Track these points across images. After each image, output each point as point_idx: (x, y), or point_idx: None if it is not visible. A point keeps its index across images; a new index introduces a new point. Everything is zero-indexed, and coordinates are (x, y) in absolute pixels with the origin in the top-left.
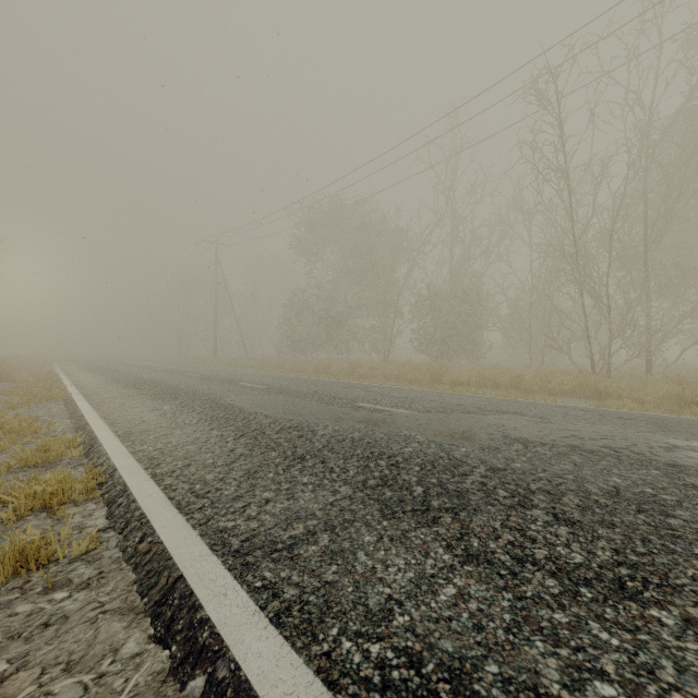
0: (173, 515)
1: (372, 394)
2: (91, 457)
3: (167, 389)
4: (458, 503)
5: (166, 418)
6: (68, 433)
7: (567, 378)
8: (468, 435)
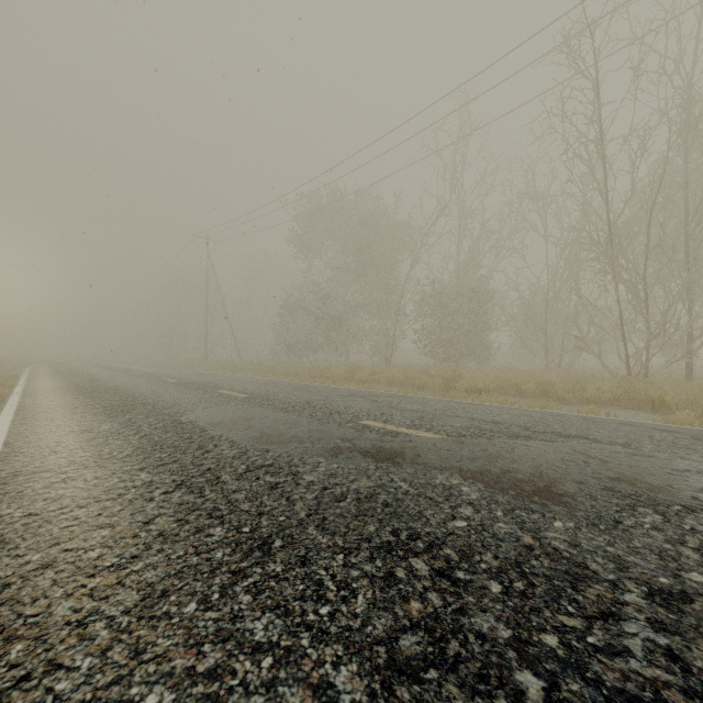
0: None
1: (378, 405)
2: None
3: (125, 399)
4: None
5: (90, 446)
6: None
7: (606, 385)
8: (545, 486)
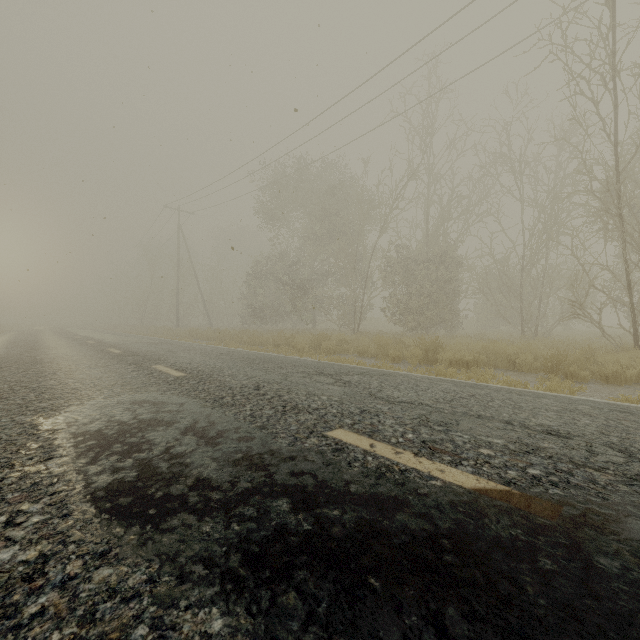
0: None
1: (353, 392)
2: None
3: (21, 380)
4: None
5: None
6: None
7: (625, 358)
8: None
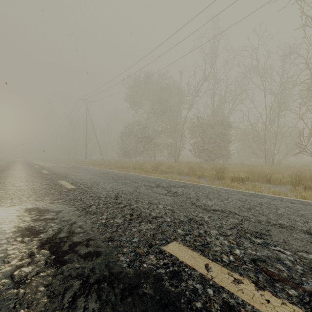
0: None
1: (180, 201)
2: None
3: None
4: None
5: None
6: None
7: None
8: None
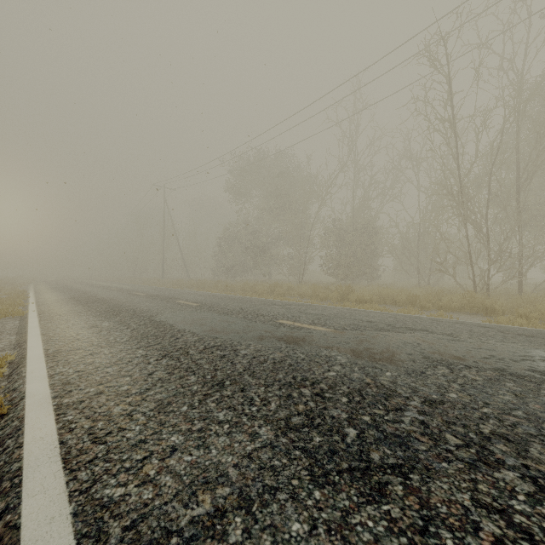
0: (54, 473)
1: (291, 311)
2: (10, 379)
3: (112, 307)
4: (404, 456)
5: (100, 335)
6: (5, 350)
7: (456, 297)
8: (388, 356)
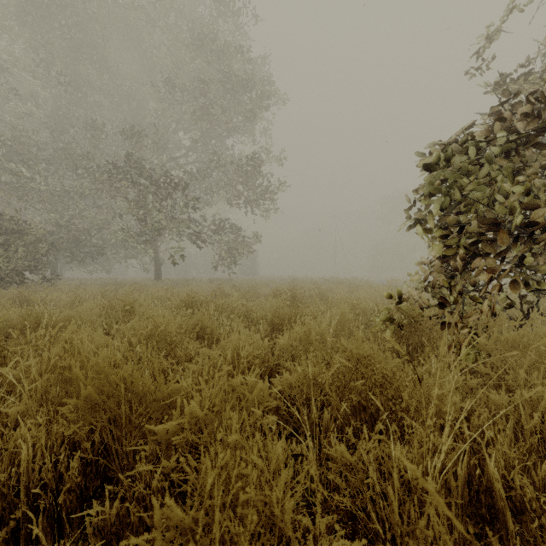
0: None
1: None
2: None
3: None
4: None
5: None
6: None
7: None
8: None
